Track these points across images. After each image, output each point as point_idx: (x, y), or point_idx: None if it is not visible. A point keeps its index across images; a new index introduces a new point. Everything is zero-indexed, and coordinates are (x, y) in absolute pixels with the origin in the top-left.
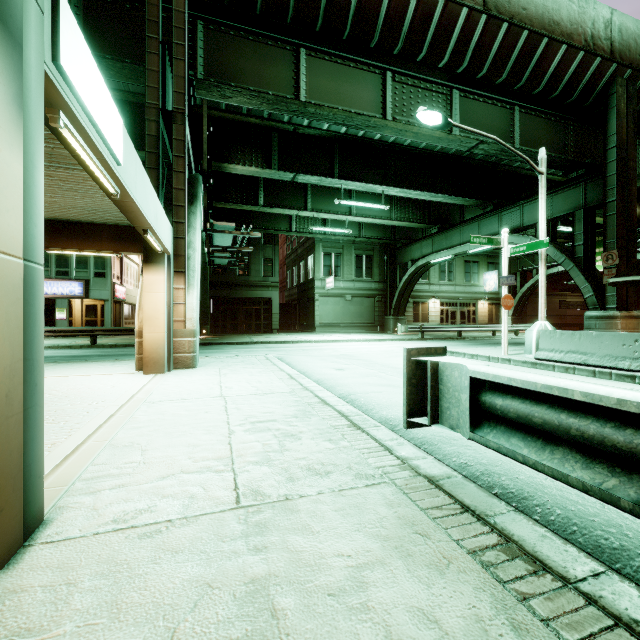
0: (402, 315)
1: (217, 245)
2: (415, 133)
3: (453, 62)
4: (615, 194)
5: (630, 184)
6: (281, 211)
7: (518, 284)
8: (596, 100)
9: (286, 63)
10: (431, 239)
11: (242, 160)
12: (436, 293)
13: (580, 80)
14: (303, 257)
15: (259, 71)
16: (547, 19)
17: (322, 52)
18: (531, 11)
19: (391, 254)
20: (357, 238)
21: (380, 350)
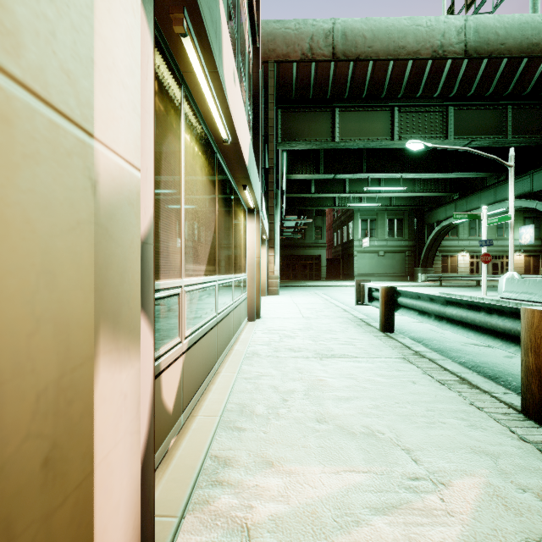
0: (430, 267)
1: (286, 226)
2: None
3: (444, 92)
4: None
5: None
6: (327, 195)
7: None
8: None
9: (327, 119)
10: (454, 204)
11: (301, 170)
12: (465, 247)
13: None
14: (345, 223)
15: (311, 128)
16: (526, 44)
17: (349, 107)
18: (509, 43)
19: (420, 217)
20: (388, 207)
21: None
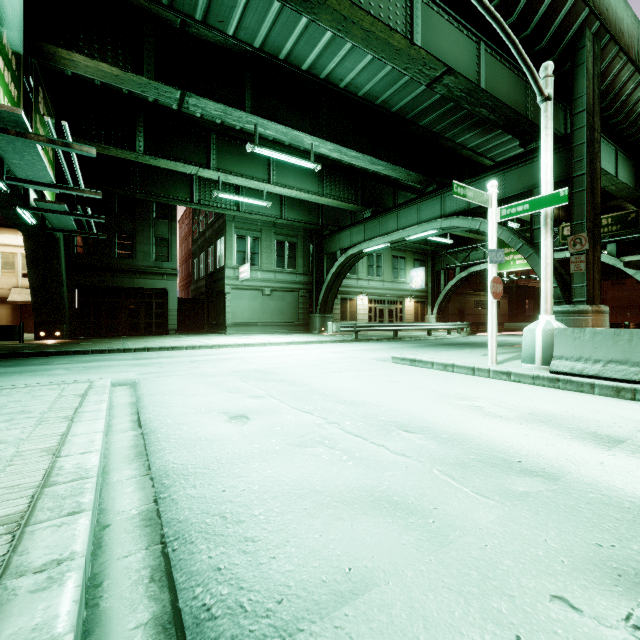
0: (329, 313)
1: (24, 178)
2: (366, 31)
3: None
4: (584, 167)
5: (595, 158)
6: (172, 165)
7: (442, 282)
8: (562, 55)
9: None
10: (363, 225)
11: (87, 50)
12: (364, 289)
13: (553, 20)
14: (212, 241)
15: None
16: None
17: None
18: None
19: (317, 243)
20: (278, 219)
21: (311, 359)
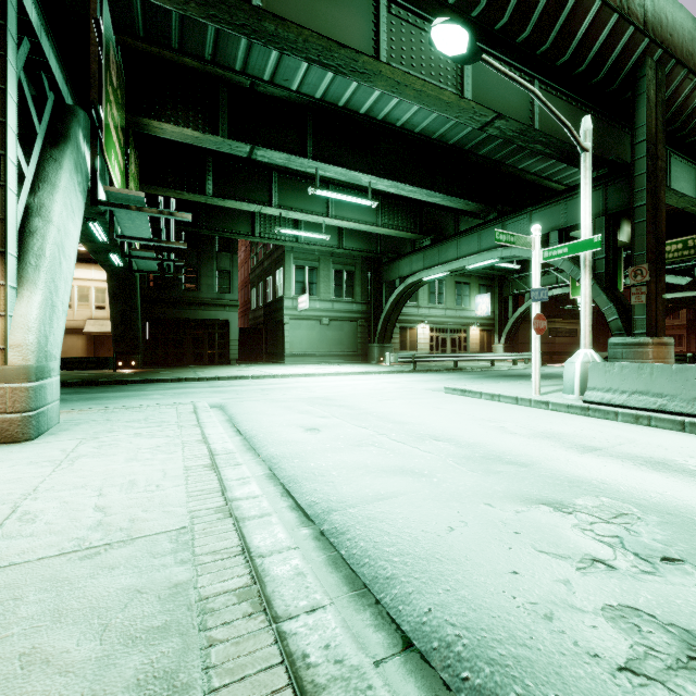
0: (388, 342)
1: (129, 235)
2: (417, 91)
3: None
4: (645, 197)
5: (659, 187)
6: (238, 205)
7: (510, 309)
8: (622, 84)
9: None
10: (423, 253)
11: (173, 118)
12: (425, 317)
13: (609, 54)
14: (270, 271)
15: None
16: None
17: None
18: None
19: (376, 271)
20: (336, 249)
21: (368, 388)
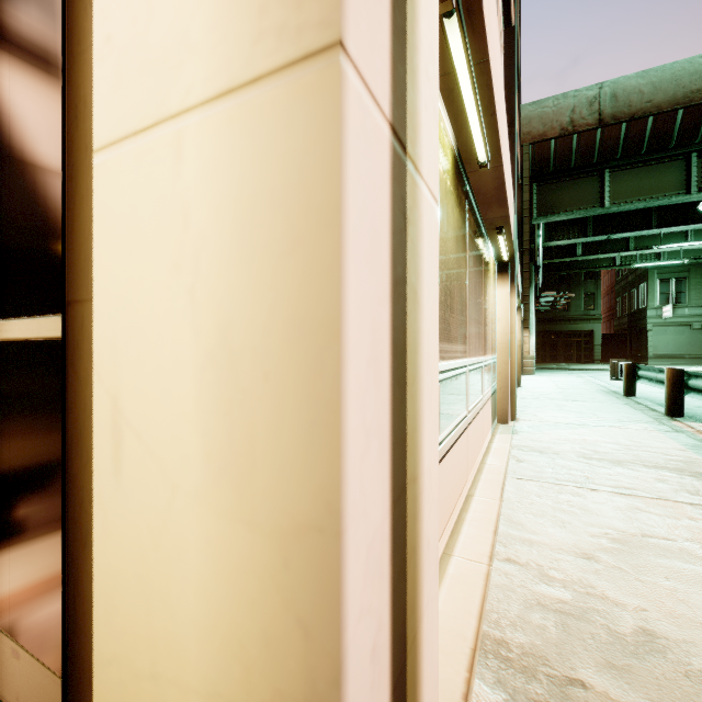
0: None
1: (542, 301)
2: None
3: None
4: None
5: None
6: (600, 256)
7: None
8: None
9: (593, 184)
10: None
11: (561, 236)
12: None
13: None
14: (634, 285)
15: (573, 197)
16: None
17: (624, 165)
18: None
19: None
20: None
21: None
